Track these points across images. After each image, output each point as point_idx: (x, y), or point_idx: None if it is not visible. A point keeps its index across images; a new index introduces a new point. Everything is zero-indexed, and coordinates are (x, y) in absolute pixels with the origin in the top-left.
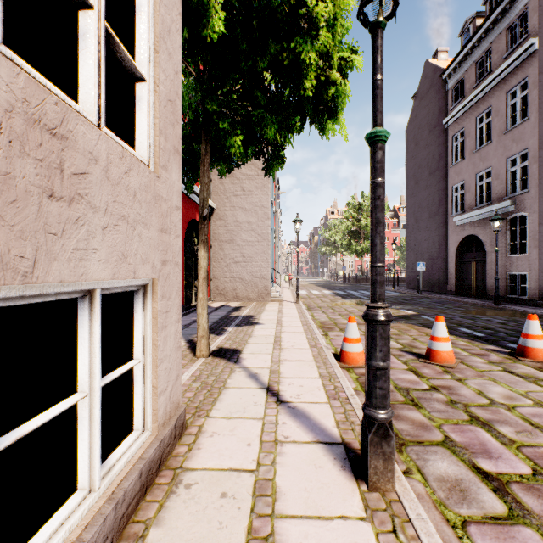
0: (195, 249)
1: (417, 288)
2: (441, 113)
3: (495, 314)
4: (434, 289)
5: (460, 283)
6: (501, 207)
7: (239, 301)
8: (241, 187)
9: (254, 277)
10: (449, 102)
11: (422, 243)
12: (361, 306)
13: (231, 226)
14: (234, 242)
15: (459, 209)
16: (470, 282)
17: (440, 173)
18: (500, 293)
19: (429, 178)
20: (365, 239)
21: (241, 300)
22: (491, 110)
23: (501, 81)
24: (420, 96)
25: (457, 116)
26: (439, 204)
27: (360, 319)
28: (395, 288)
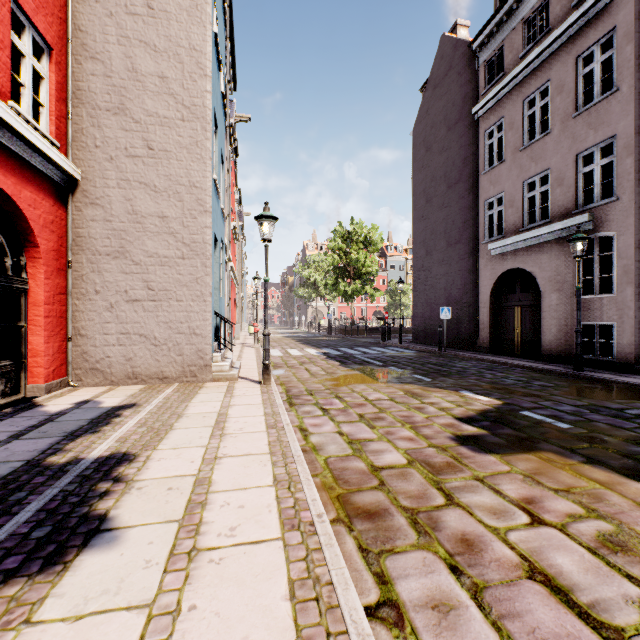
0: (7, 263)
1: (440, 343)
2: (466, 102)
3: (620, 395)
4: (456, 344)
5: (495, 337)
6: (572, 224)
7: (140, 384)
8: (144, 139)
9: (175, 331)
10: (480, 84)
11: (437, 282)
12: (385, 385)
13: (120, 221)
14: (128, 256)
15: (495, 232)
16: (512, 336)
17: (465, 185)
18: (565, 352)
19: (448, 193)
20: (355, 279)
21: (144, 382)
22: (550, 86)
23: (567, 42)
24: (434, 83)
25: (494, 101)
26: (463, 227)
27: (420, 438)
28: (402, 343)
